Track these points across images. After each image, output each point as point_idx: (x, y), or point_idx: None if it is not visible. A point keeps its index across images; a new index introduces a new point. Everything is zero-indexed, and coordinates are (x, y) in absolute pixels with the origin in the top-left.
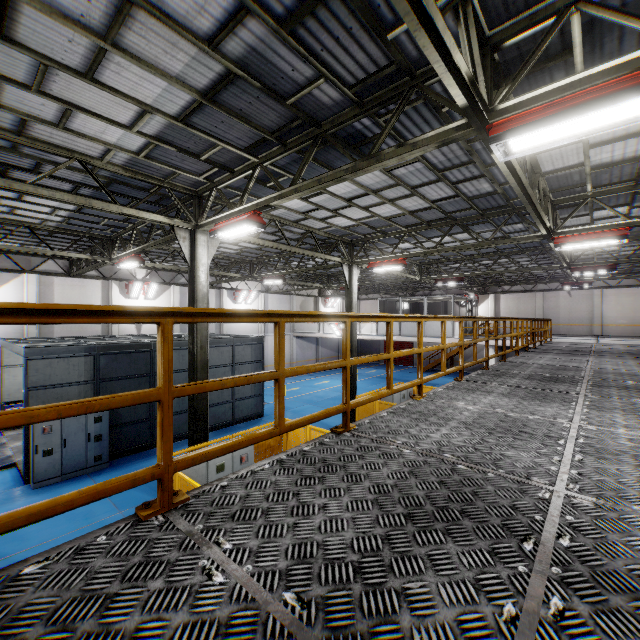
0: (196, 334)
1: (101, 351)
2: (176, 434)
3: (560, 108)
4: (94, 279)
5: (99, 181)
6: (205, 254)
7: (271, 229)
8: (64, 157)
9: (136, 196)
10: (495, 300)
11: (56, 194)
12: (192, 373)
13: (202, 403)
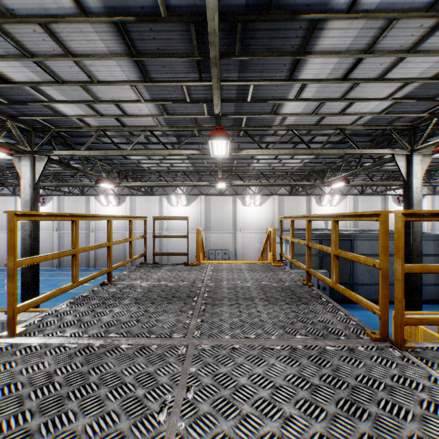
0: (411, 229)
1: (323, 238)
2: (367, 299)
3: None
4: (302, 196)
5: (349, 137)
6: (419, 170)
7: None
8: (332, 130)
9: (357, 140)
10: None
11: (329, 151)
12: (407, 258)
13: (416, 281)
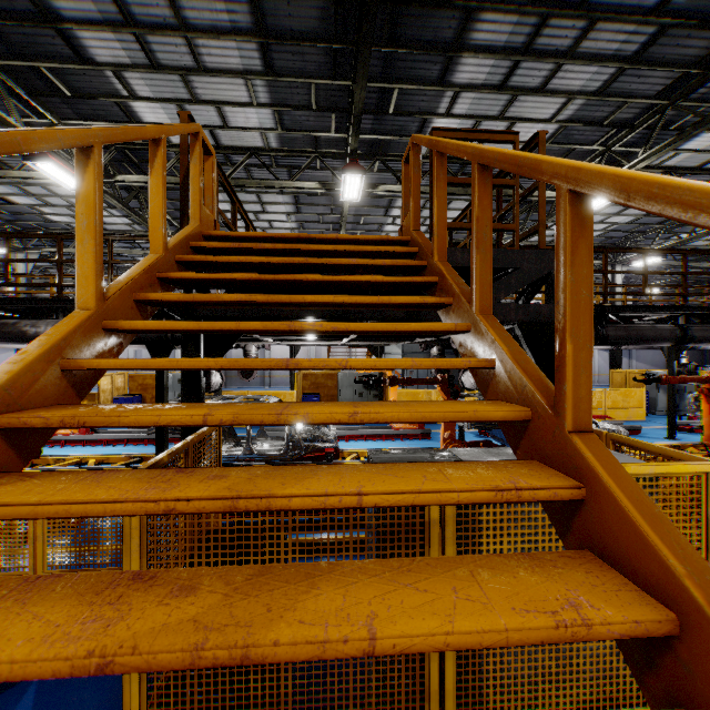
0: None
1: None
2: None
3: None
4: None
5: None
6: None
7: None
8: None
9: None
10: None
11: None
12: None
13: None
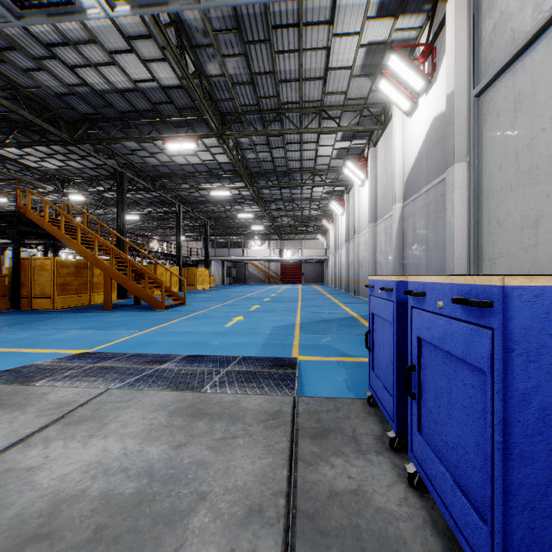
0: None
1: None
2: None
3: (70, 195)
4: None
5: None
6: None
7: (12, 196)
8: None
9: None
10: (168, 245)
11: None
12: None
13: None
